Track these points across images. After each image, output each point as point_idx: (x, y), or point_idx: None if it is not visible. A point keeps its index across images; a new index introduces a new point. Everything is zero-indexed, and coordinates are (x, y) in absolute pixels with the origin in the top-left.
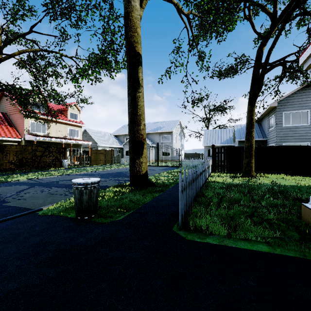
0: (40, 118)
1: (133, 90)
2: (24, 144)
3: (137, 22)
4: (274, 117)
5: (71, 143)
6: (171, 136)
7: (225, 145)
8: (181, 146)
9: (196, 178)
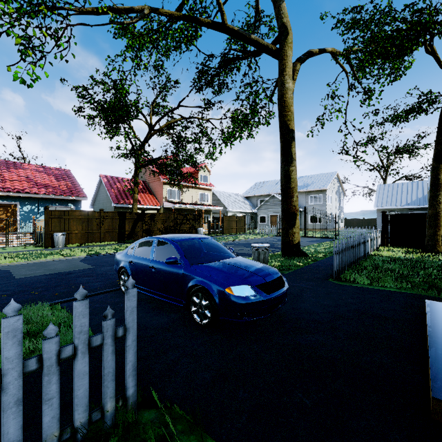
0: (183, 187)
1: (286, 165)
2: (162, 212)
3: (291, 101)
4: None
5: (203, 209)
6: (323, 195)
7: (414, 207)
8: (339, 208)
9: (350, 248)
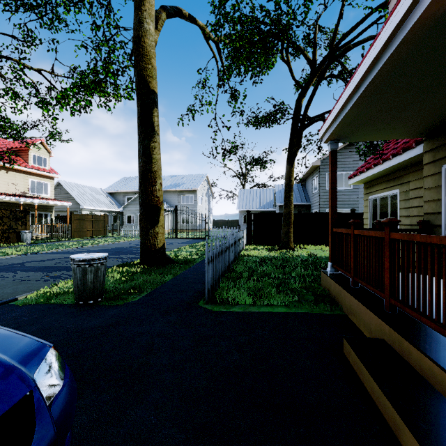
0: None
1: (146, 138)
2: None
3: (152, 50)
4: (318, 178)
5: (36, 203)
6: (195, 196)
7: (264, 210)
8: (209, 210)
9: (224, 250)
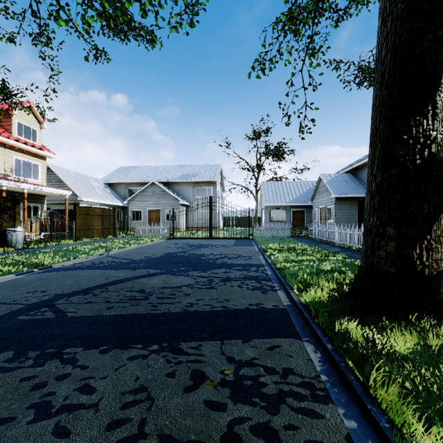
0: None
1: None
2: None
3: None
4: None
5: (25, 189)
6: (213, 188)
7: (295, 205)
8: (221, 205)
9: None
